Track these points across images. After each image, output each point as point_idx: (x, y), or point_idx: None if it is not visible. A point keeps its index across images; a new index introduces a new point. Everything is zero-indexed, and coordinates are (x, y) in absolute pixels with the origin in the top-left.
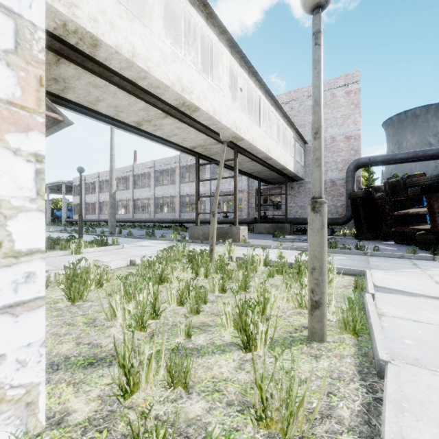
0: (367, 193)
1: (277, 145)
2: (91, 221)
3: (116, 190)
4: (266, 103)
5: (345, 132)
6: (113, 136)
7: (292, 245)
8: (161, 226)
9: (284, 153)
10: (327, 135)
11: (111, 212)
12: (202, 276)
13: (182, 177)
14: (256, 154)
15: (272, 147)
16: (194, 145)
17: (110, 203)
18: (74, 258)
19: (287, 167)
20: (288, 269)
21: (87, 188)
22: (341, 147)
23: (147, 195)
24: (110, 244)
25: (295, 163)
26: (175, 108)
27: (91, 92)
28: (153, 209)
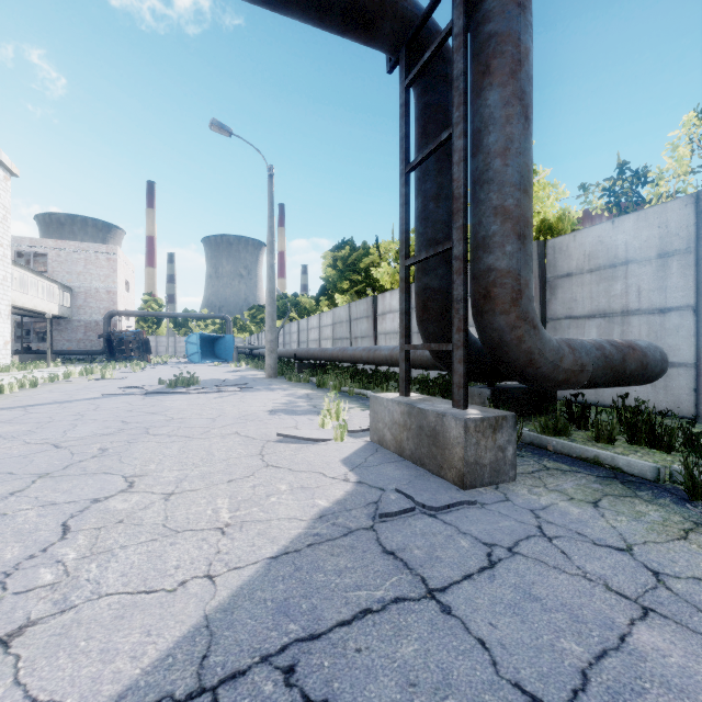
0: (109, 336)
1: (42, 300)
2: None
3: None
4: (33, 277)
5: (107, 287)
6: None
7: None
8: None
9: (49, 304)
10: (93, 286)
11: None
12: None
13: None
14: (25, 308)
15: (38, 303)
16: None
17: None
18: None
19: (52, 313)
20: (45, 364)
21: None
22: (104, 298)
23: None
24: None
25: (61, 308)
26: None
27: None
28: None
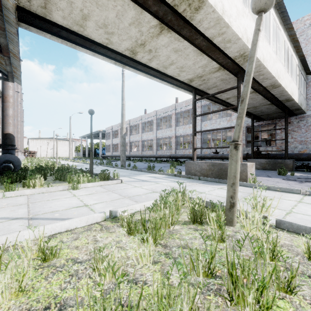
0: None
1: (285, 71)
2: (115, 157)
3: (131, 134)
4: (275, 20)
5: None
6: (123, 89)
7: None
8: (161, 160)
9: (290, 81)
10: None
11: (122, 150)
12: None
13: (177, 121)
14: (262, 81)
15: (281, 73)
16: (191, 76)
17: (121, 142)
18: (66, 195)
19: (292, 97)
20: None
21: (113, 134)
22: None
23: (151, 137)
24: (112, 178)
25: (299, 94)
26: (171, 8)
27: (73, 3)
28: (155, 147)
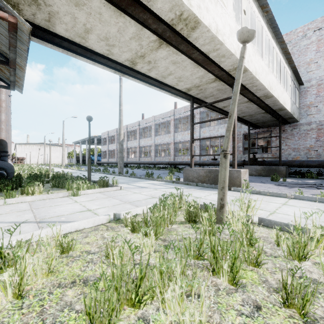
0: None
1: (277, 82)
2: (111, 163)
3: (128, 140)
4: (268, 34)
5: None
6: (121, 94)
7: (322, 196)
8: (159, 167)
9: (283, 92)
10: None
11: (120, 156)
12: (225, 280)
13: (175, 127)
14: (255, 92)
15: (273, 84)
16: (189, 86)
17: (119, 148)
18: (68, 201)
19: (285, 106)
20: None
21: (109, 140)
22: None
23: (149, 143)
24: (111, 185)
25: (292, 104)
26: (169, 27)
27: (76, 18)
28: (154, 154)
